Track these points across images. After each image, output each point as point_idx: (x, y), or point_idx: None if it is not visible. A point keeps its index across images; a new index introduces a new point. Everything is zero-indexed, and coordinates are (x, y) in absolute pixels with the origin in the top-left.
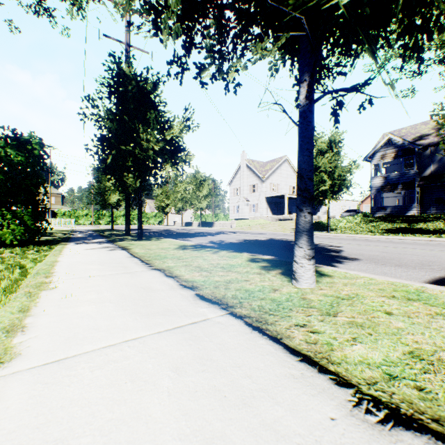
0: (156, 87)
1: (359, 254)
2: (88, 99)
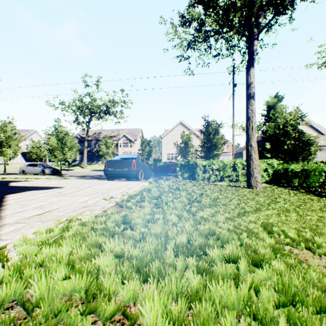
0: None
1: None
2: None
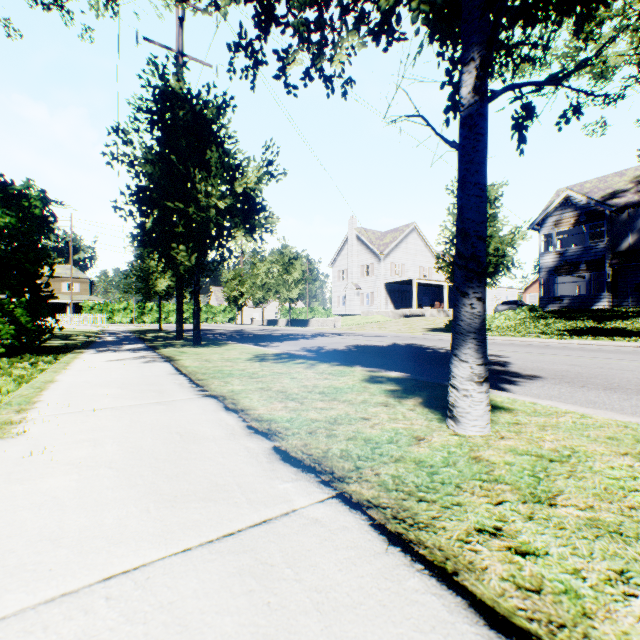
0: (222, 114)
1: (537, 368)
2: (117, 130)
